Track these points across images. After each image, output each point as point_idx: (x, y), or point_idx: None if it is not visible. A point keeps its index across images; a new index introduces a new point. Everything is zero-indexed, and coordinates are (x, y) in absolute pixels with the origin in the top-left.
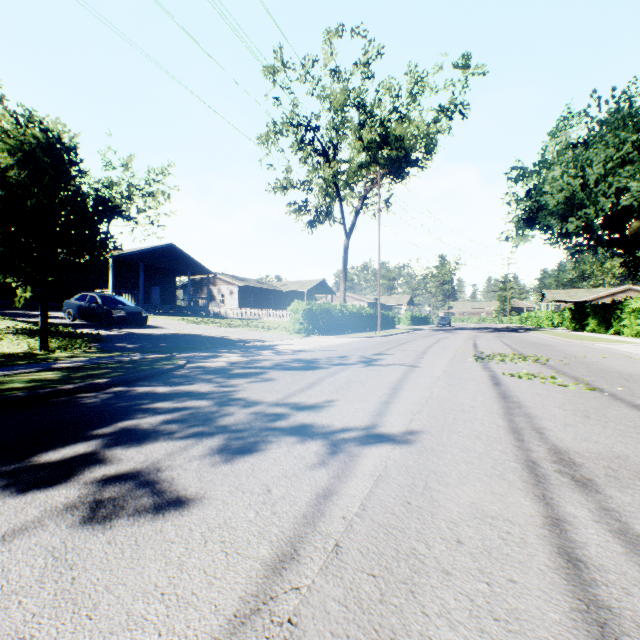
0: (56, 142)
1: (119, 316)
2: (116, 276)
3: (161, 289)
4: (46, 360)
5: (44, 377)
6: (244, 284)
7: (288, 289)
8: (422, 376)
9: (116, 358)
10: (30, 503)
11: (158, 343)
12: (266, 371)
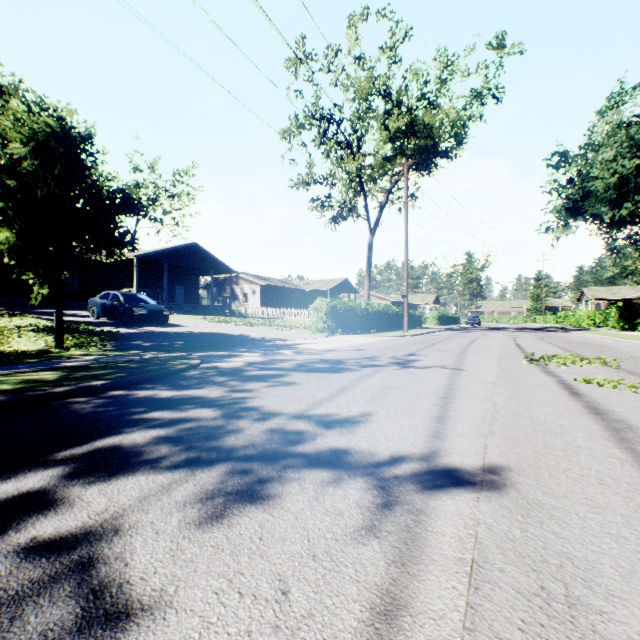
0: (70, 130)
1: (140, 314)
2: (141, 276)
3: (185, 288)
4: (56, 358)
5: (40, 377)
6: (266, 283)
7: (310, 288)
8: (473, 381)
9: (128, 357)
10: None
11: (176, 341)
12: (287, 373)
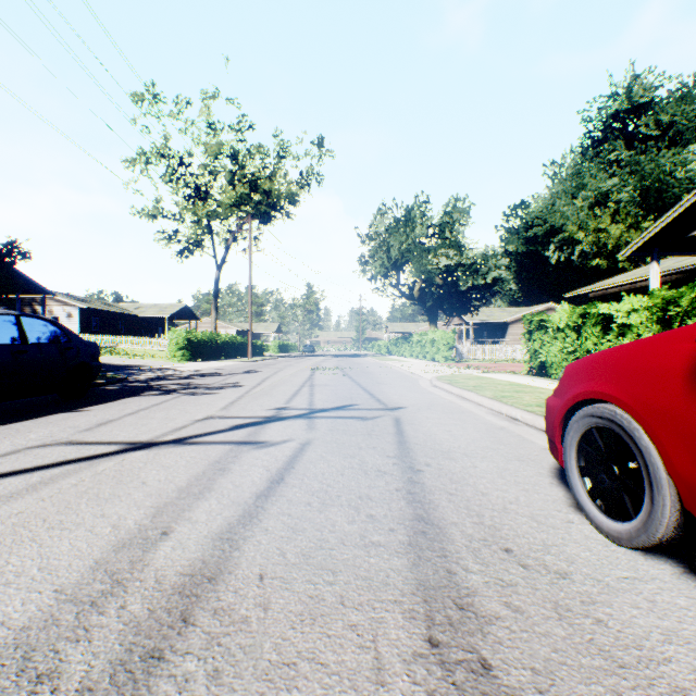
0: None
1: None
2: None
3: None
4: None
5: None
6: (89, 306)
7: (145, 313)
8: (279, 375)
9: None
10: (172, 395)
11: None
12: (191, 377)
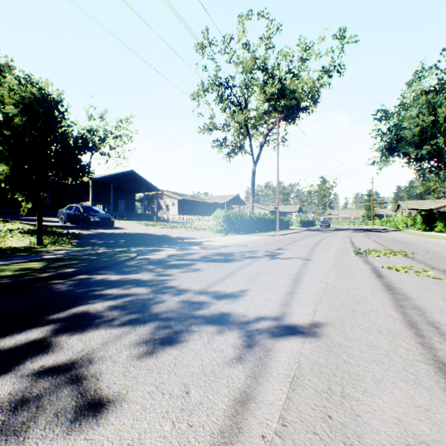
0: (47, 97)
1: (94, 220)
2: (95, 193)
3: (125, 202)
4: (38, 252)
5: (30, 266)
6: (182, 198)
7: (213, 201)
8: (316, 268)
9: (87, 251)
10: None
11: (120, 240)
12: (194, 262)
